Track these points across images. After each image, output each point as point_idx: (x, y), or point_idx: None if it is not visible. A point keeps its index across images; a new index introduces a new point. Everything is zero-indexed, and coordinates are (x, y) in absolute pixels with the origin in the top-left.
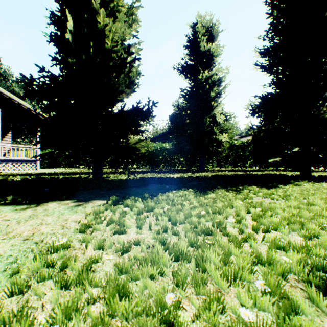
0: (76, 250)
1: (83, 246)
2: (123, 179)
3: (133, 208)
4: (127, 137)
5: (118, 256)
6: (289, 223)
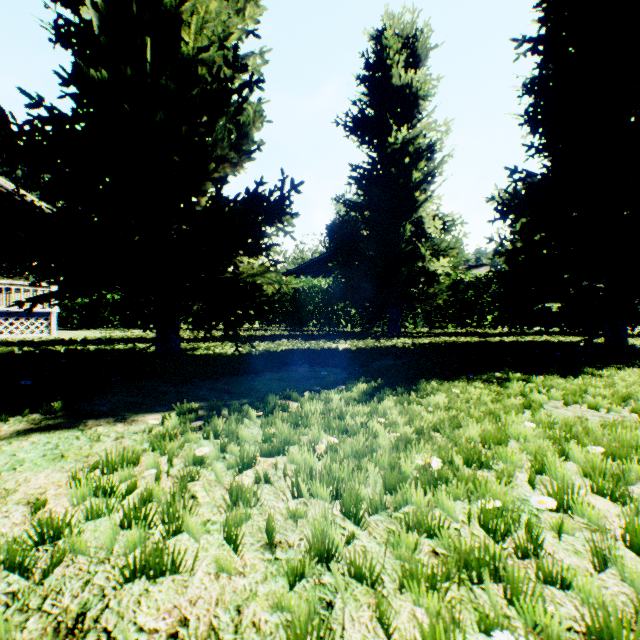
0: None
1: None
2: (226, 353)
3: (228, 445)
4: (236, 260)
5: None
6: None
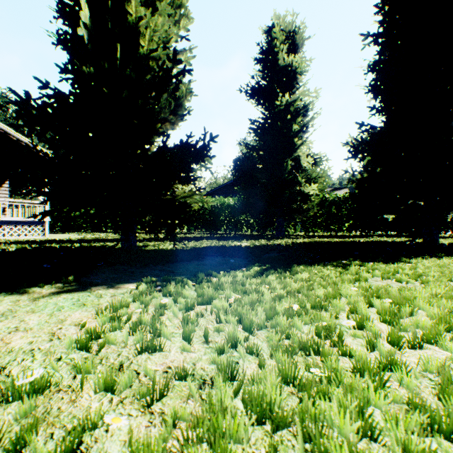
0: (61, 392)
1: (76, 382)
2: (167, 248)
3: (178, 299)
4: (173, 187)
5: (140, 410)
6: (450, 327)
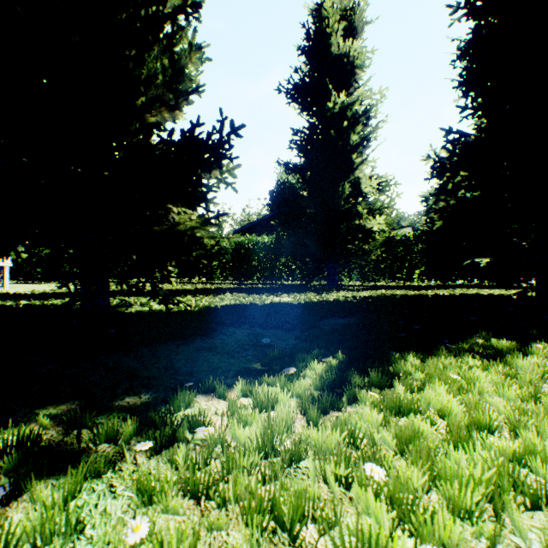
0: None
1: None
2: (161, 309)
3: None
4: (171, 209)
5: None
6: None
